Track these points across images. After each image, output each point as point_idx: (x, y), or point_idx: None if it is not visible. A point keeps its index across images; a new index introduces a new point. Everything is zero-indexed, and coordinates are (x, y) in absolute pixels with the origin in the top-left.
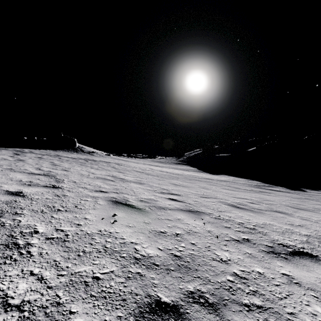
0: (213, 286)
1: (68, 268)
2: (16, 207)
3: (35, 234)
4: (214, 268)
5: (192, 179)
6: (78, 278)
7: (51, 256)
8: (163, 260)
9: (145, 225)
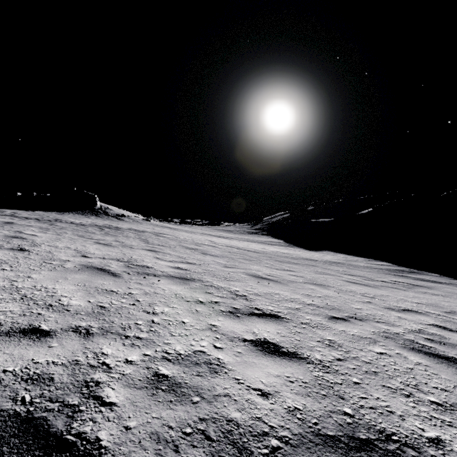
0: None
1: None
2: None
3: None
4: None
5: (283, 261)
6: None
7: None
8: None
9: None
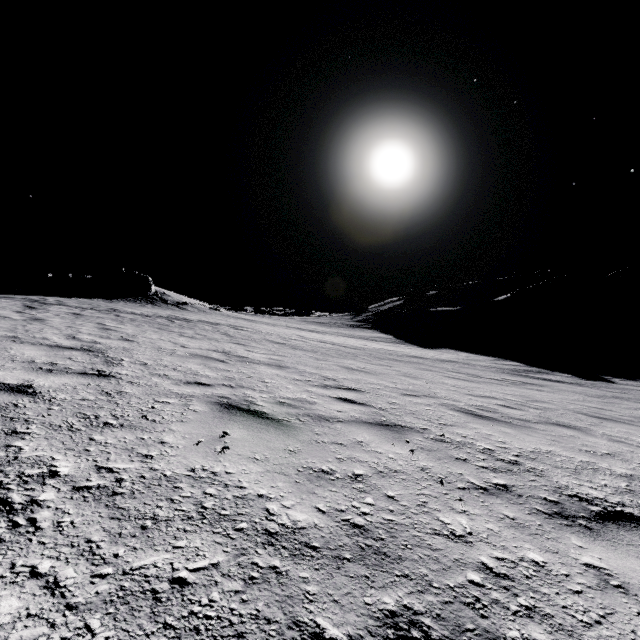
0: (439, 596)
1: (117, 557)
2: (16, 418)
3: (51, 479)
4: (439, 552)
5: (384, 357)
6: (138, 582)
7: (82, 530)
8: (328, 536)
9: (289, 457)
